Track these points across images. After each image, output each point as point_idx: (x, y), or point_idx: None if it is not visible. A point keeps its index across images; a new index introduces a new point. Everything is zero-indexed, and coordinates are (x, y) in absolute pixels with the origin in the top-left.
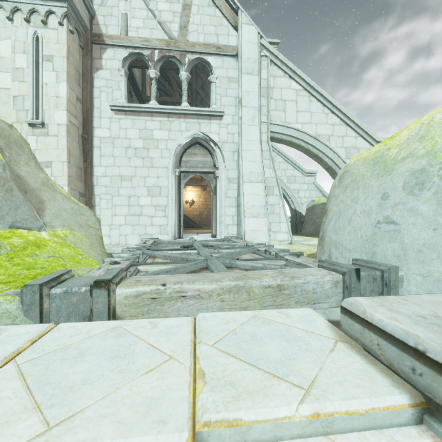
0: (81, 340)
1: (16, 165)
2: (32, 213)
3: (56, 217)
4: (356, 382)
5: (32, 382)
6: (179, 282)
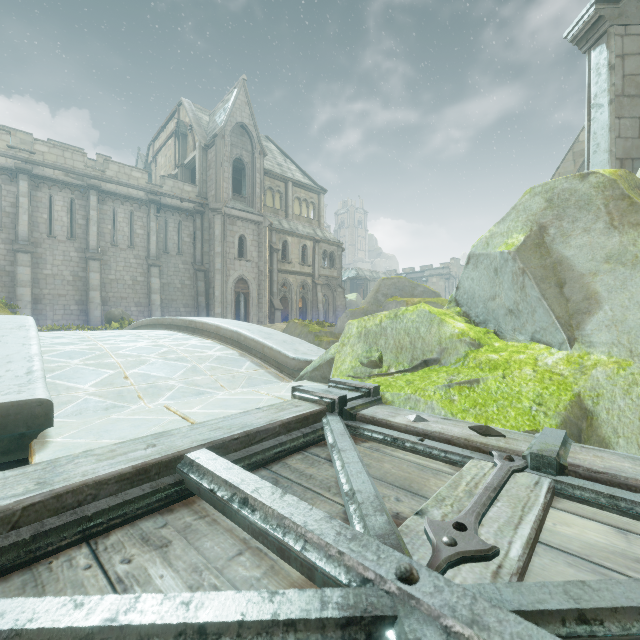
0: (261, 404)
1: (562, 242)
2: (549, 318)
3: (608, 324)
4: (74, 423)
5: (246, 397)
6: (245, 413)
